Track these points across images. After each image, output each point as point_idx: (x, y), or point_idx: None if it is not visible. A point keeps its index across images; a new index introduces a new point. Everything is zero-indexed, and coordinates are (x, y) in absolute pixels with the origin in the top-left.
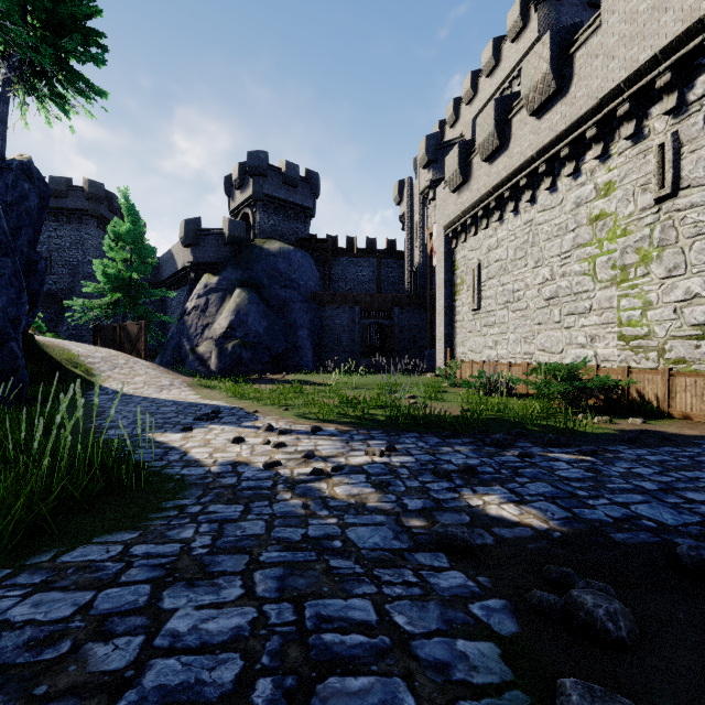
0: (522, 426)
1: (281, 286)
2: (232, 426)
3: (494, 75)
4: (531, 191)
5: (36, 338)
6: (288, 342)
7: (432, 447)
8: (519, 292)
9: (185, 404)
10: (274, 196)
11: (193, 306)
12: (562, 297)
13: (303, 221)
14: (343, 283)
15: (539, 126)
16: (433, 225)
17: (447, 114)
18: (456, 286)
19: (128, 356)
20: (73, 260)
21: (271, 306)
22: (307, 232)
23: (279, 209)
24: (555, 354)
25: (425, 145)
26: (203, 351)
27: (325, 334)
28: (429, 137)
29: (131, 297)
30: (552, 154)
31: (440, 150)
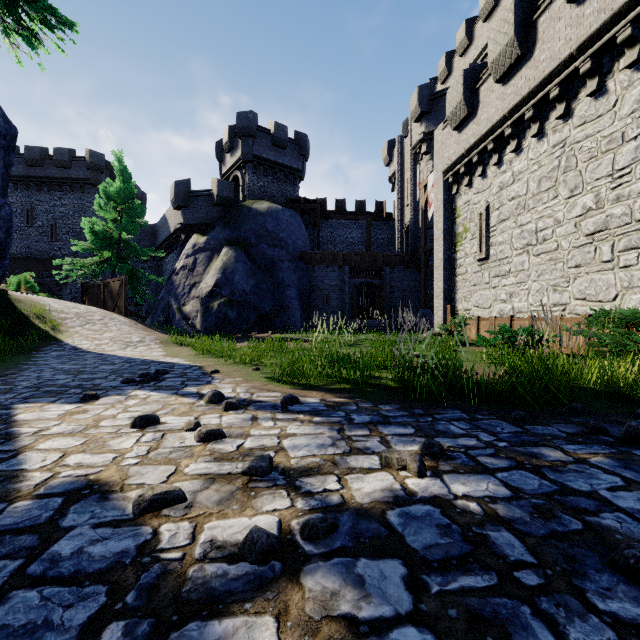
0: (631, 400)
1: (269, 245)
2: (165, 393)
3: (492, 17)
4: (565, 102)
5: (11, 293)
6: (275, 301)
7: (516, 447)
8: (545, 231)
9: (136, 362)
10: (263, 157)
11: (181, 266)
12: (615, 229)
13: (292, 184)
14: (332, 245)
15: (581, 13)
16: (428, 175)
17: (439, 69)
18: (457, 236)
19: (107, 313)
20: (76, 227)
21: (259, 265)
22: (296, 195)
23: (268, 171)
24: (604, 302)
25: (418, 96)
26: (189, 311)
27: (314, 294)
28: (421, 87)
29: (120, 257)
30: (603, 43)
31: (433, 100)
